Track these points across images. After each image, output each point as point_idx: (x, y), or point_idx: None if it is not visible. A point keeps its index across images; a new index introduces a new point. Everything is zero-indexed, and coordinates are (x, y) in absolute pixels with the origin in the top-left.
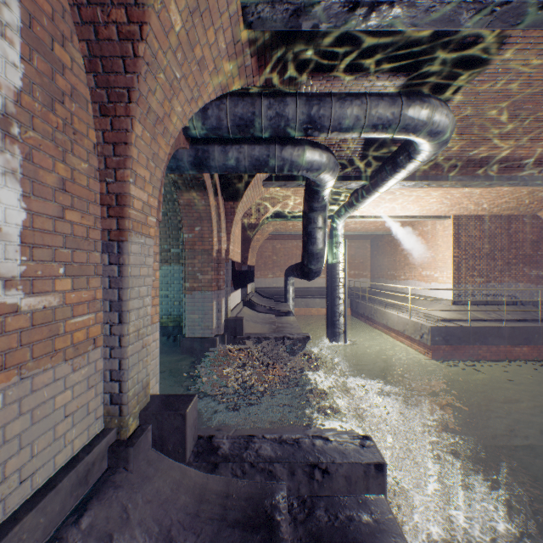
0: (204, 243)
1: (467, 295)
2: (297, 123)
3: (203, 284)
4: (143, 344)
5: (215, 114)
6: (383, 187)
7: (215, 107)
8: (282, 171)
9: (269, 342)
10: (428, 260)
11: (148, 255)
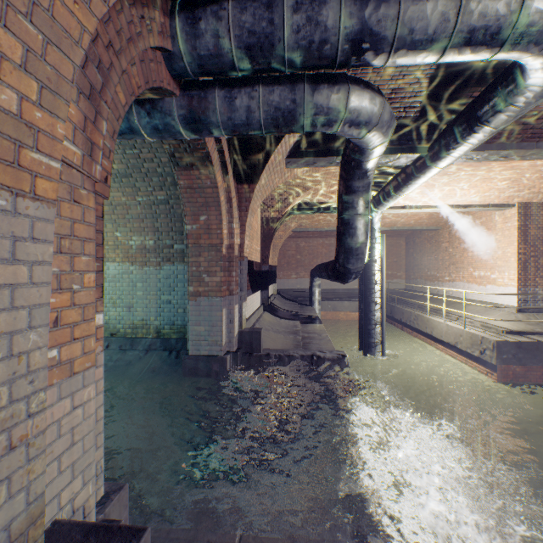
0: (211, 237)
1: (537, 301)
2: (340, 34)
3: (210, 288)
4: (13, 440)
5: (210, 27)
6: (446, 159)
7: (211, 16)
8: (314, 127)
9: (293, 362)
10: (481, 259)
11: (28, 238)
